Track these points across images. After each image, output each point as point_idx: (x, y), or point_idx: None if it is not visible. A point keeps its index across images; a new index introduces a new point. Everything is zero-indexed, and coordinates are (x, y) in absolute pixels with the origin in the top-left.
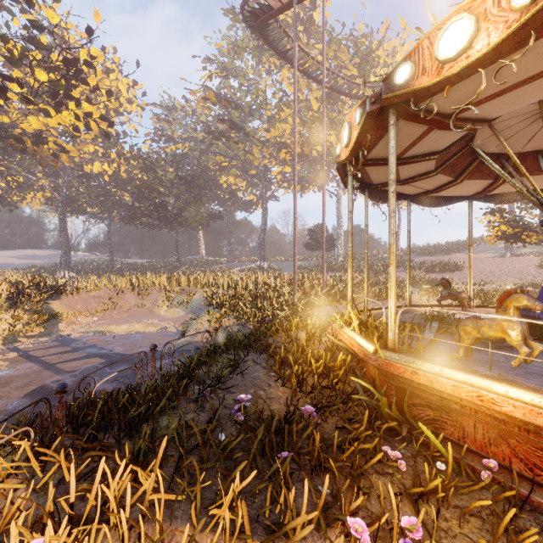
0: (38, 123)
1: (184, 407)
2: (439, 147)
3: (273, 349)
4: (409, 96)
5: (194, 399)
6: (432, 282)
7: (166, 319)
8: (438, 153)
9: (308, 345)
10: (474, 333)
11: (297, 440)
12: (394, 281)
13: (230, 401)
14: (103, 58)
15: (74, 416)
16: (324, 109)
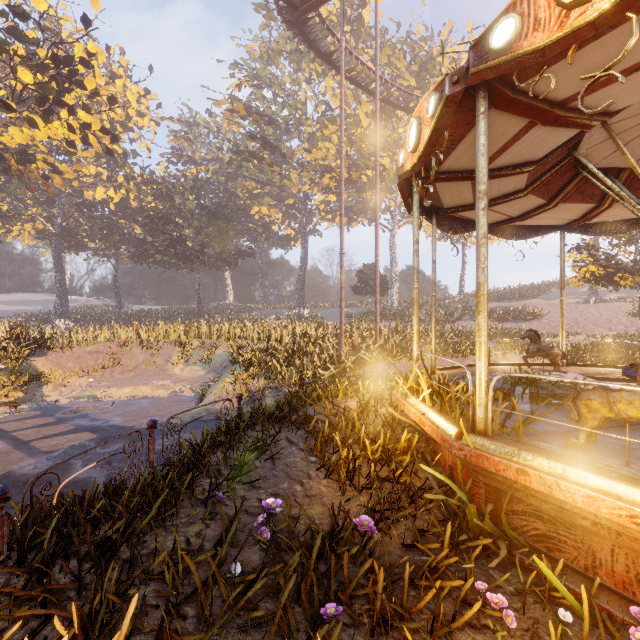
0: (22, 136)
1: (187, 514)
2: (537, 154)
3: (314, 424)
4: (511, 66)
5: (204, 499)
6: (506, 333)
7: (181, 380)
8: (533, 164)
9: (360, 419)
10: (604, 412)
11: (348, 568)
12: (485, 335)
13: (253, 502)
14: (103, 56)
15: (22, 532)
16: (377, 121)
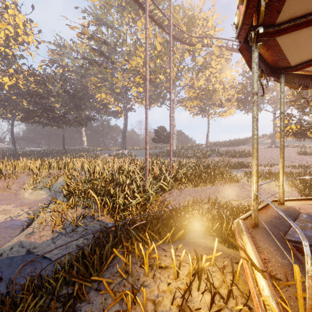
0: None
1: None
2: None
3: None
4: None
5: None
6: (240, 164)
7: (23, 203)
8: None
9: None
10: None
11: None
12: None
13: None
14: None
15: None
16: (171, 19)
